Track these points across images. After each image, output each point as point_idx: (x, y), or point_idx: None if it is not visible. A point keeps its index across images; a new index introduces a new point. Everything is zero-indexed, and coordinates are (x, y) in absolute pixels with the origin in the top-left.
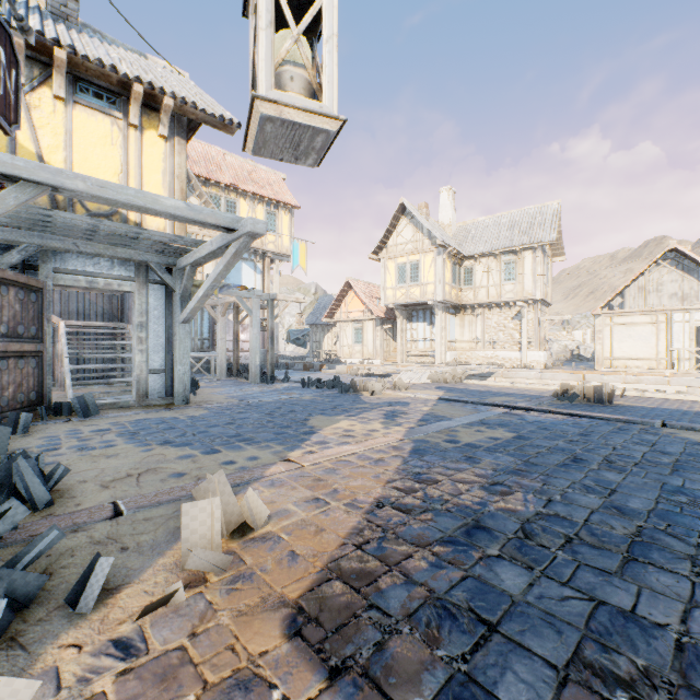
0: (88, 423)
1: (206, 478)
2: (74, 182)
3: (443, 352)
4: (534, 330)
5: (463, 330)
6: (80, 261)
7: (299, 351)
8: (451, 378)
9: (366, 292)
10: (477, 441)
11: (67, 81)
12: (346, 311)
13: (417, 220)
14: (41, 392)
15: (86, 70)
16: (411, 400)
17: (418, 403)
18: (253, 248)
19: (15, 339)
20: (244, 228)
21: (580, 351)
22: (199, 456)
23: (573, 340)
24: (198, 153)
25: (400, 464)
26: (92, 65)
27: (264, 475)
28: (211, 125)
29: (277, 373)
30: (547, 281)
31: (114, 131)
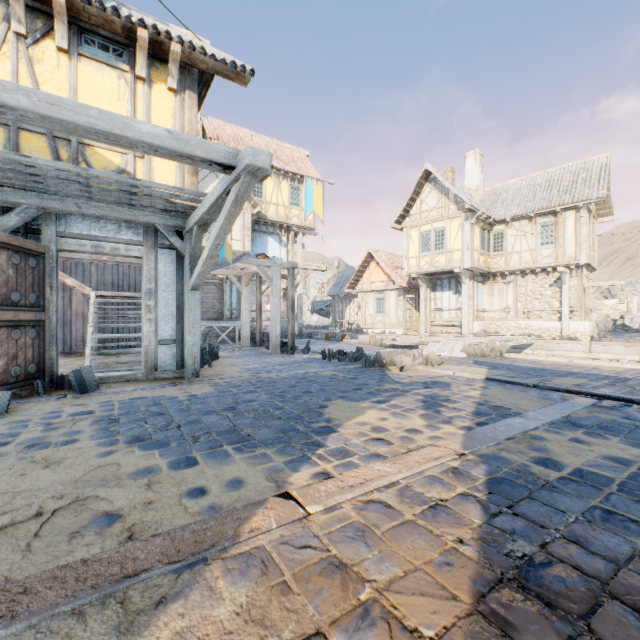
0: (77, 402)
1: (141, 535)
2: (14, 96)
3: (470, 322)
4: (577, 298)
5: (492, 299)
6: (85, 225)
7: (322, 321)
8: (489, 352)
9: (388, 262)
10: (592, 465)
11: (71, 33)
12: (367, 281)
13: (442, 185)
14: (42, 364)
15: (89, 17)
16: (451, 380)
17: (461, 384)
18: (278, 222)
19: (8, 307)
20: (242, 161)
21: (625, 321)
22: (162, 473)
23: (616, 309)
24: (228, 135)
25: (481, 523)
26: (93, 9)
27: (237, 537)
28: (223, 75)
29: (299, 342)
30: (592, 244)
31: (121, 86)
